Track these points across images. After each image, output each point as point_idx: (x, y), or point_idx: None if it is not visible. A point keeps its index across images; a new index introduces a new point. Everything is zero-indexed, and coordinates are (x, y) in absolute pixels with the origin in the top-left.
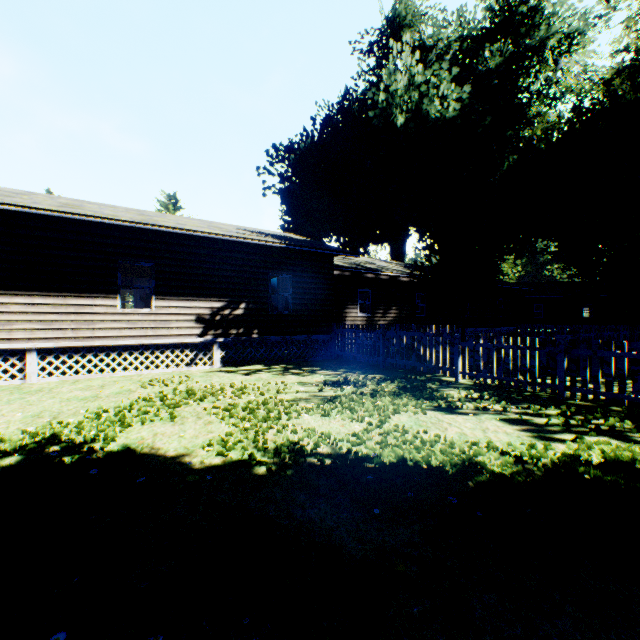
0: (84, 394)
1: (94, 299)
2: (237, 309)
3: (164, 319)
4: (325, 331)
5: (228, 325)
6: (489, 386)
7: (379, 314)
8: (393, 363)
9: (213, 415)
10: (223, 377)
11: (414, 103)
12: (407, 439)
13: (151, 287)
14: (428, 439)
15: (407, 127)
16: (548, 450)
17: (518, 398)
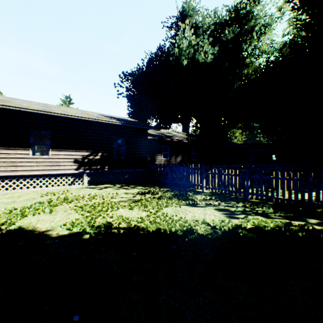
0: (7, 200)
1: (16, 150)
2: (96, 156)
3: (56, 161)
4: (143, 167)
5: (92, 164)
6: (216, 193)
7: (173, 158)
8: (175, 183)
9: (73, 210)
10: (87, 190)
11: (191, 54)
12: (165, 219)
13: (49, 144)
14: (175, 219)
15: (189, 66)
16: (230, 223)
17: (228, 199)
